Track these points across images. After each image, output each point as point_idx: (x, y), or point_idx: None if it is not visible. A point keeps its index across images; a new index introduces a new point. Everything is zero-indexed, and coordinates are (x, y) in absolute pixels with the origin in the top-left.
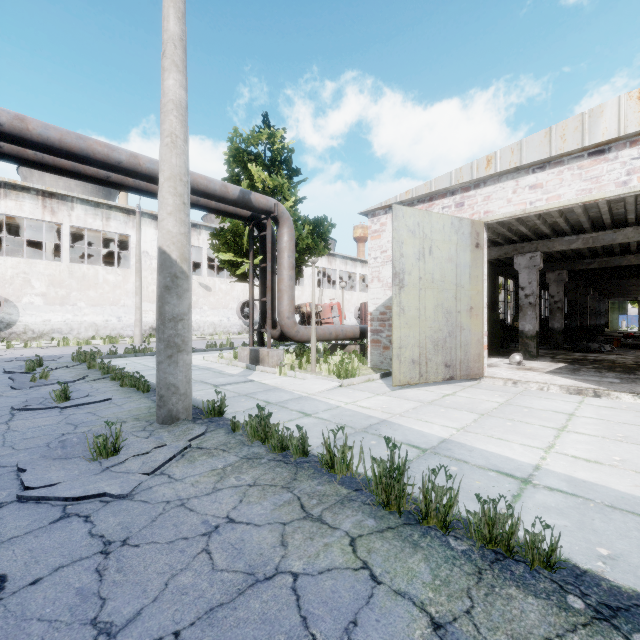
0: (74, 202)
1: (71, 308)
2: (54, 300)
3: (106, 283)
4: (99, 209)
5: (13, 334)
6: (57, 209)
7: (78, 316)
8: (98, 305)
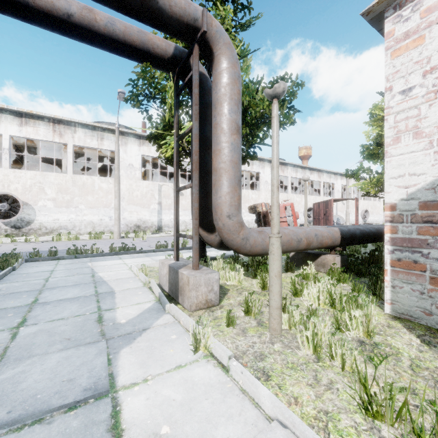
0: (76, 126)
1: (74, 210)
2: (61, 203)
3: (100, 190)
4: (95, 131)
5: (31, 230)
6: (64, 132)
7: (79, 216)
8: (94, 207)
